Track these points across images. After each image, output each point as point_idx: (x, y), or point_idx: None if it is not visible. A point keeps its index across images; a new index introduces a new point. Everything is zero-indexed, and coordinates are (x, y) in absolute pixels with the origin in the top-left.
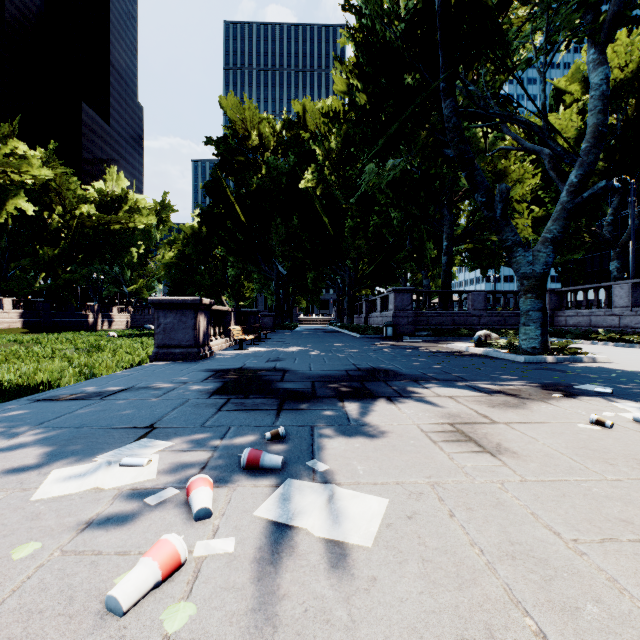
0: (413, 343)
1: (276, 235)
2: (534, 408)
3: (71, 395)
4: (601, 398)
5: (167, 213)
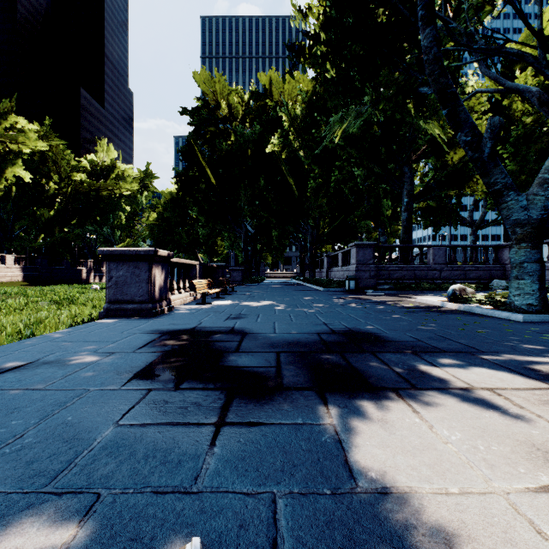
0: (378, 297)
1: (244, 196)
2: None
3: None
4: None
5: (150, 180)
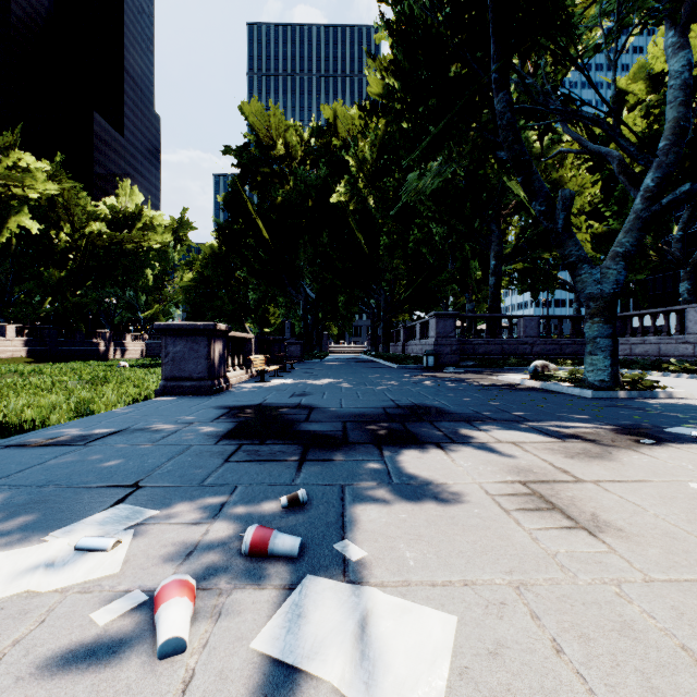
0: (458, 374)
1: (304, 254)
2: (624, 459)
3: (50, 439)
4: None
5: (185, 231)
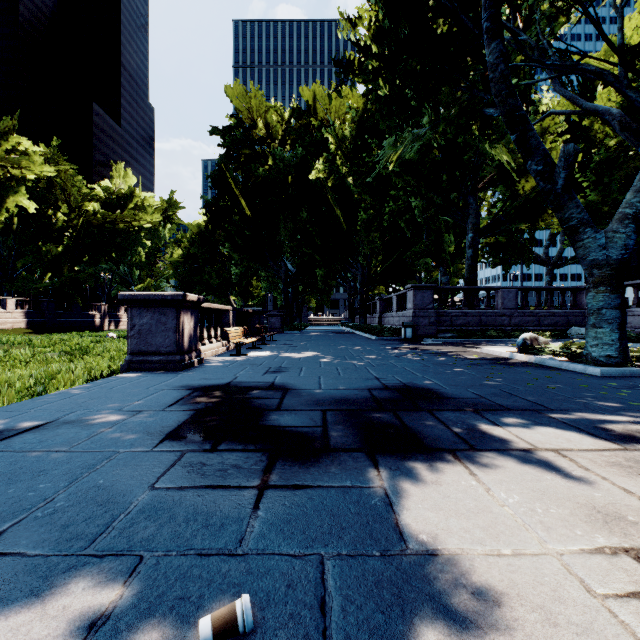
0: (438, 347)
1: (284, 230)
2: None
3: None
4: None
5: (174, 211)
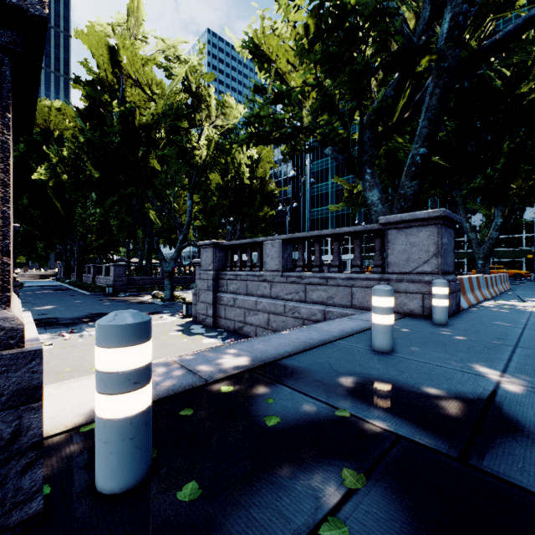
0: (124, 297)
1: None
2: None
3: None
4: (163, 314)
5: None
